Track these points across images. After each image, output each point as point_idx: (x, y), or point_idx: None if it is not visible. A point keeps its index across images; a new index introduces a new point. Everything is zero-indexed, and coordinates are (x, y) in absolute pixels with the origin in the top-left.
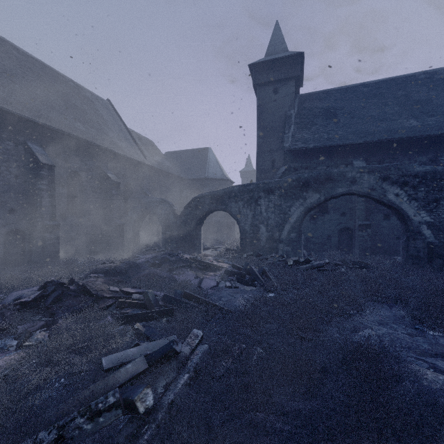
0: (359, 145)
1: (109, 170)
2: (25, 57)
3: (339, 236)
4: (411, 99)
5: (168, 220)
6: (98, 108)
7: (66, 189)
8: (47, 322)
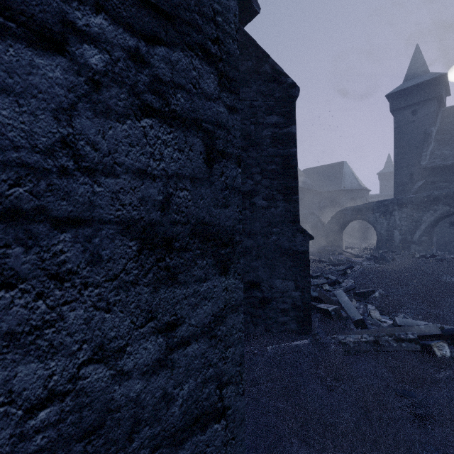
0: None
1: None
2: None
3: None
4: None
5: (316, 226)
6: None
7: None
8: None
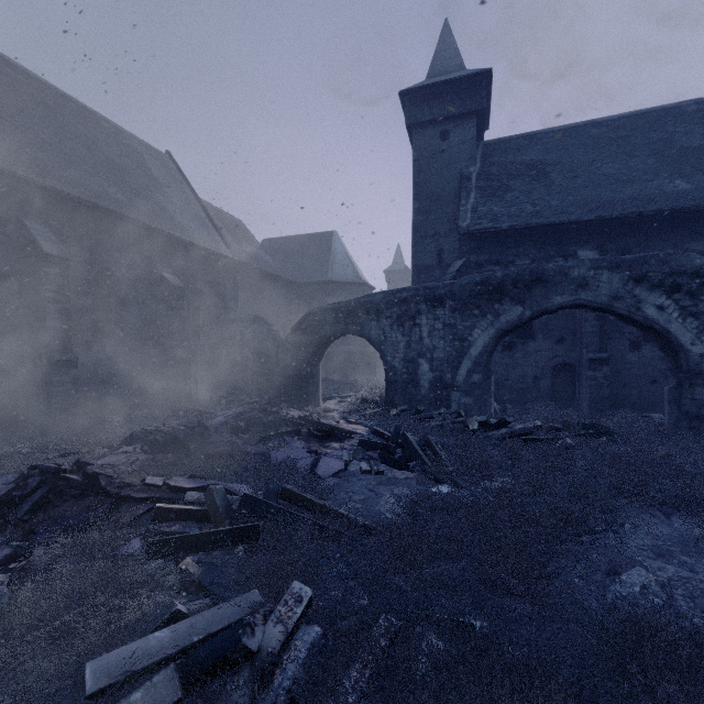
0: (588, 223)
1: (166, 267)
2: (25, 79)
3: (553, 379)
4: (674, 146)
5: (266, 350)
6: (151, 165)
7: (91, 299)
8: (15, 553)
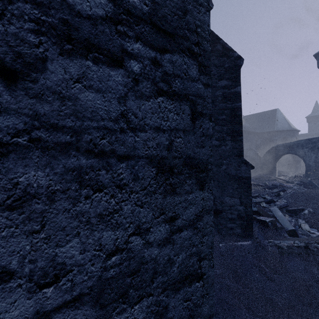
0: None
1: None
2: None
3: None
4: None
5: (254, 159)
6: None
7: None
8: None
